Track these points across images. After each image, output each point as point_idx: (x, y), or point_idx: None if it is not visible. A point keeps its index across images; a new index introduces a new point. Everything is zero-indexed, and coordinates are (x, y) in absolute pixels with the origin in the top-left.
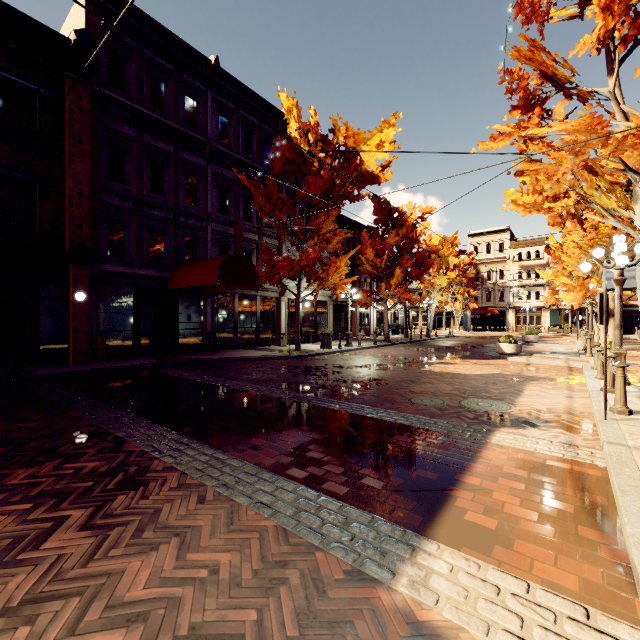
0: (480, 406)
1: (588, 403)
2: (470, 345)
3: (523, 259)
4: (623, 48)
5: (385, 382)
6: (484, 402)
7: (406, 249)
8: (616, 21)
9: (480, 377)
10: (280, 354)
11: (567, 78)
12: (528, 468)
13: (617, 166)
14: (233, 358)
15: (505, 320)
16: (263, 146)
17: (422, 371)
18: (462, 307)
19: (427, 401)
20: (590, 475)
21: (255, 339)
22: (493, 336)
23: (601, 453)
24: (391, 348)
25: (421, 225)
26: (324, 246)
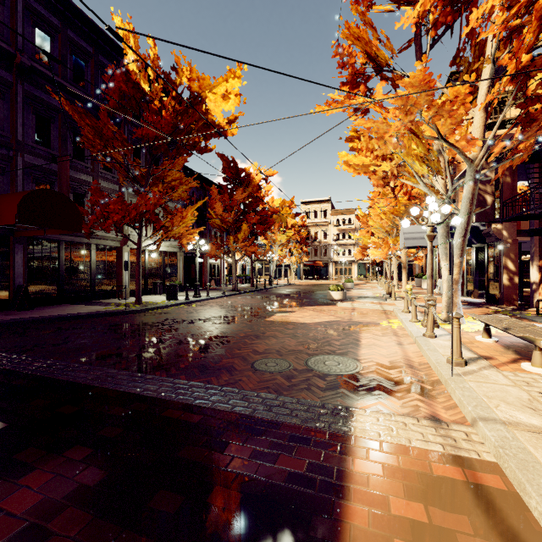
0: (328, 366)
1: (418, 350)
2: (305, 292)
3: (340, 224)
4: (434, 33)
5: (227, 340)
6: (331, 360)
7: (252, 207)
8: (432, 3)
9: (319, 326)
10: (114, 309)
11: (386, 60)
12: (420, 494)
13: (432, 134)
14: (45, 317)
15: (328, 271)
16: (100, 80)
17: (266, 322)
18: (297, 260)
19: (272, 365)
20: (495, 491)
21: (89, 292)
22: (320, 284)
23: (475, 433)
24: (238, 297)
25: (265, 187)
26: (169, 194)
